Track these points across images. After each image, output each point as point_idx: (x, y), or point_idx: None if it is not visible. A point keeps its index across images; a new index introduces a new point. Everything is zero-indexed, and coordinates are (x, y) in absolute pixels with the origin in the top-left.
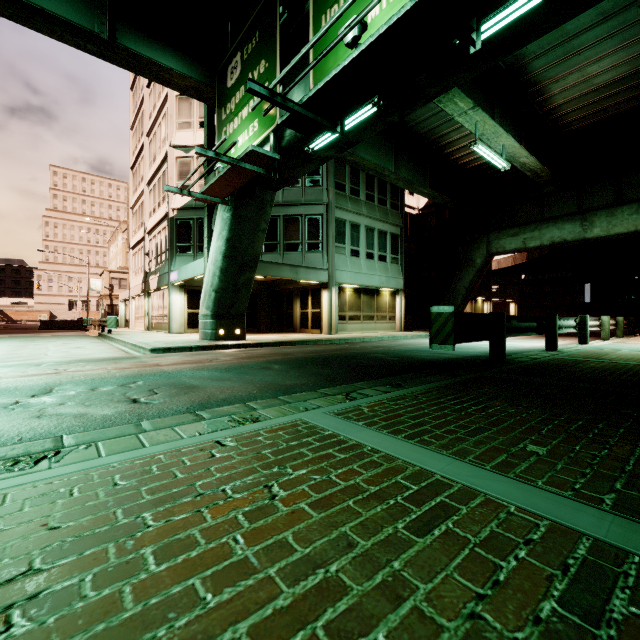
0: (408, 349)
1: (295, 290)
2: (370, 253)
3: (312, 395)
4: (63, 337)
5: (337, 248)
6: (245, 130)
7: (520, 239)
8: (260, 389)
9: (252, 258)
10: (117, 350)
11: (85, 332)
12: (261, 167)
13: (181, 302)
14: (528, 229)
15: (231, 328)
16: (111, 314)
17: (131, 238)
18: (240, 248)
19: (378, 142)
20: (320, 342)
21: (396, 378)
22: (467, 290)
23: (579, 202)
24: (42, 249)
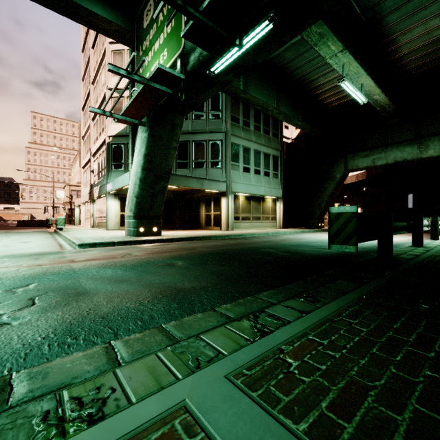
0: (292, 244)
1: (201, 197)
2: (257, 170)
3: (209, 320)
4: (25, 233)
5: (233, 165)
6: (157, 60)
7: (370, 159)
8: (154, 296)
9: (166, 170)
10: (53, 245)
11: (48, 229)
12: (169, 88)
13: (115, 206)
14: (376, 151)
15: (149, 226)
16: (71, 216)
17: (82, 160)
18: (156, 162)
19: (264, 84)
20: (220, 237)
21: (303, 284)
22: (329, 198)
23: (416, 131)
24: (20, 169)
